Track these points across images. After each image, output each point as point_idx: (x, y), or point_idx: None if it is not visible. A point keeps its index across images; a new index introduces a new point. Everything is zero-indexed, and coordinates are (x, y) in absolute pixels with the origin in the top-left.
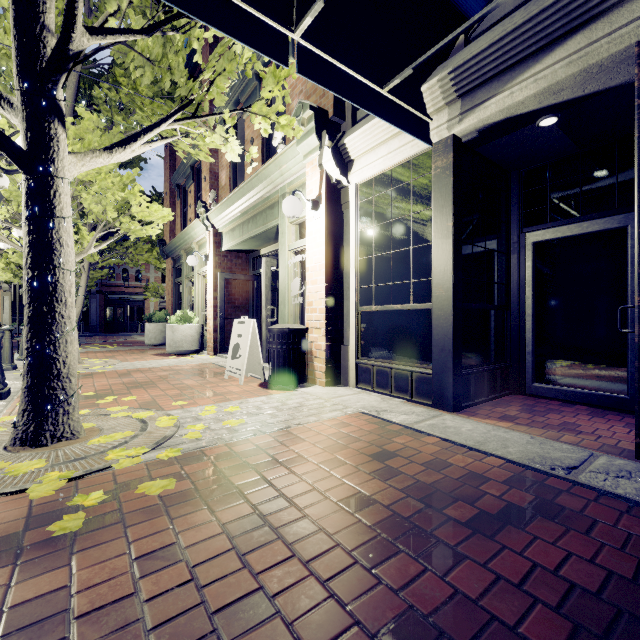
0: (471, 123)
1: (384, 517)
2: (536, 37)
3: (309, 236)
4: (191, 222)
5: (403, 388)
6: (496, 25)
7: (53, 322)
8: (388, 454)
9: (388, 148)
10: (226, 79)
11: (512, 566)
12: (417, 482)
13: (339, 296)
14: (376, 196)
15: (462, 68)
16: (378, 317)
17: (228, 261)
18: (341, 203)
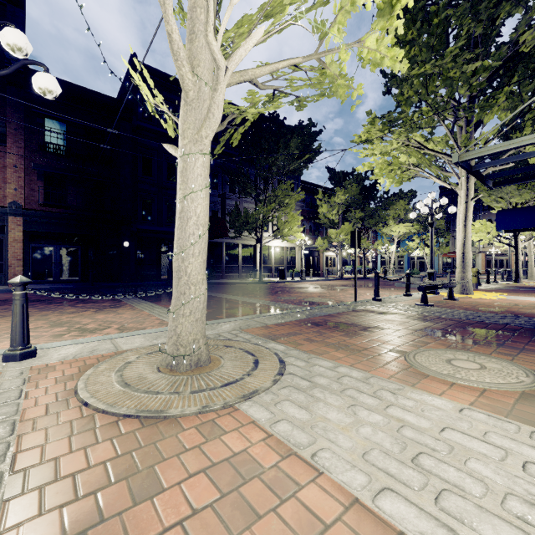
0: None
1: None
2: None
3: None
4: None
5: None
6: None
7: (518, 267)
8: None
9: None
10: None
11: None
12: None
13: None
14: None
15: None
16: None
17: None
18: None
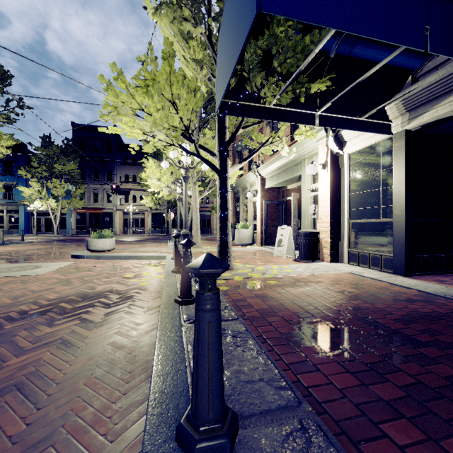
0: (415, 124)
1: (355, 296)
2: (448, 85)
3: (320, 182)
4: (245, 172)
5: (376, 264)
6: (428, 76)
7: (226, 228)
8: (361, 285)
9: (367, 136)
10: (285, 126)
11: (400, 308)
12: (372, 292)
13: (338, 214)
14: (360, 160)
15: (408, 99)
16: (361, 226)
17: (268, 194)
18: (339, 164)
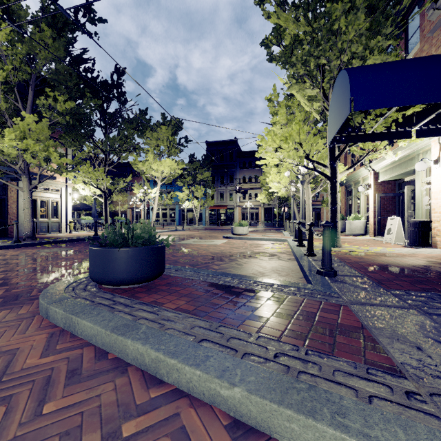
0: None
1: (438, 264)
2: None
3: (432, 176)
4: (357, 167)
5: None
6: None
7: (336, 217)
8: None
9: None
10: None
11: None
12: None
13: None
14: None
15: None
16: None
17: (382, 187)
18: None
